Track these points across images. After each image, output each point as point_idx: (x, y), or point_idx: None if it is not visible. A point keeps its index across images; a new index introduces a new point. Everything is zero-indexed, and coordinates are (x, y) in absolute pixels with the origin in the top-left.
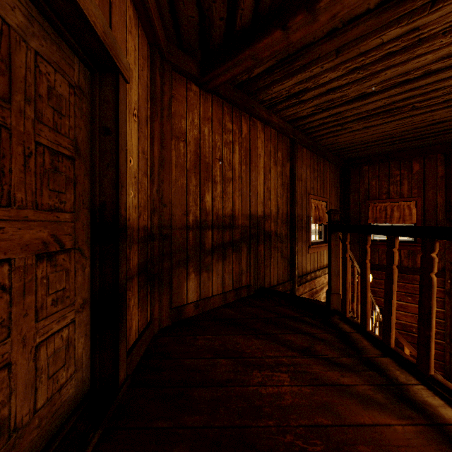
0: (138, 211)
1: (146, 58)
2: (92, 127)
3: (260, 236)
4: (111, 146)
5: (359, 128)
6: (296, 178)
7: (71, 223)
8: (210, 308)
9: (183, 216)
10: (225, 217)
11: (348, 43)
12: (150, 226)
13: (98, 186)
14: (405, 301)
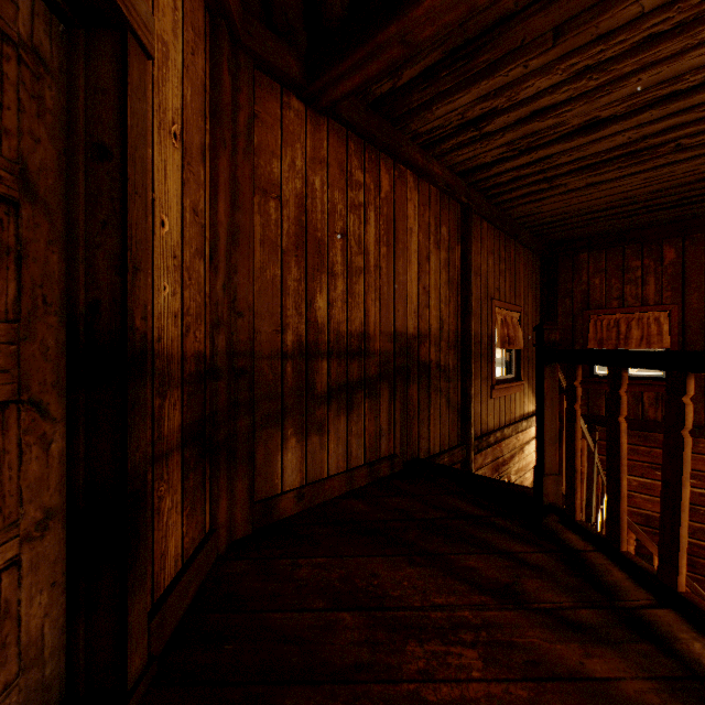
0: (183, 323)
1: (202, 34)
2: (69, 143)
3: (412, 369)
4: (111, 184)
5: (580, 185)
6: (471, 271)
7: (8, 345)
8: (325, 500)
9: (275, 334)
10: (351, 336)
11: (578, 15)
12: (210, 352)
13: (83, 269)
14: (651, 478)
